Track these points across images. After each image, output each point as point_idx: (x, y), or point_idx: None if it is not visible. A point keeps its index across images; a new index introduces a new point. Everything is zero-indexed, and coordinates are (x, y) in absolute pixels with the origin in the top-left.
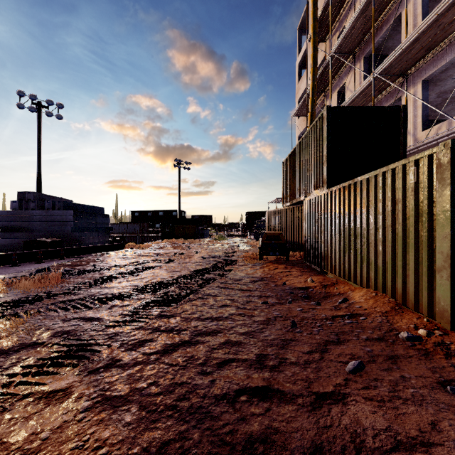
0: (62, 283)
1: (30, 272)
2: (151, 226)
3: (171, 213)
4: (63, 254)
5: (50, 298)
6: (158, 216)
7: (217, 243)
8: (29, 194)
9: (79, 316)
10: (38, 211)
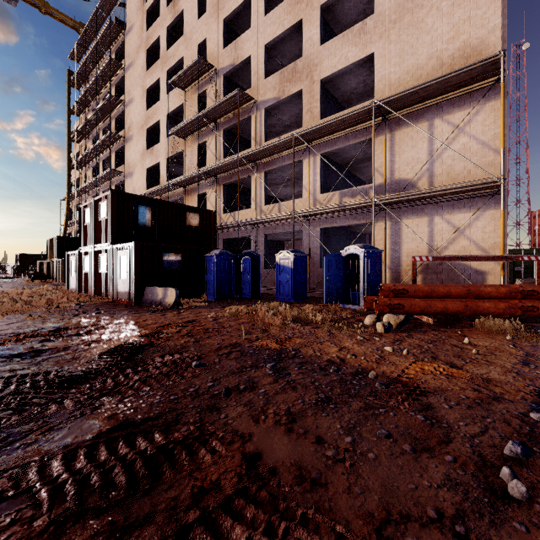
0: None
1: None
2: None
3: None
4: None
5: None
6: None
7: None
8: None
9: None
10: None
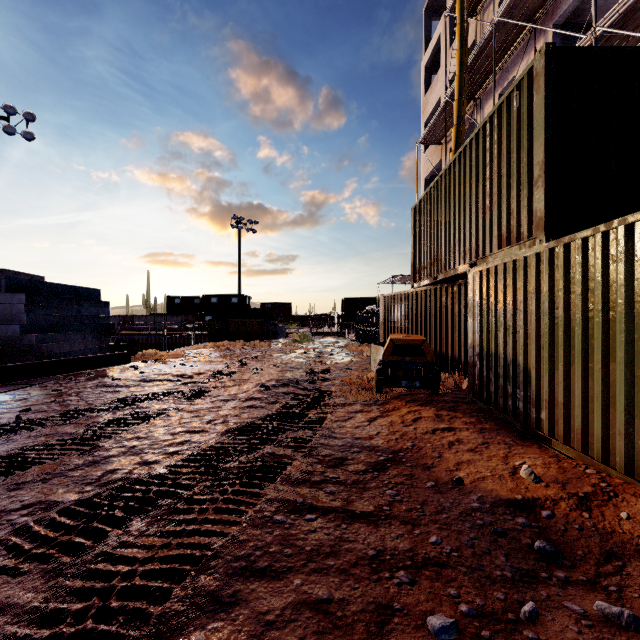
0: None
1: None
2: (199, 319)
3: (230, 300)
4: None
5: None
6: (210, 304)
7: (296, 348)
8: None
9: None
10: None
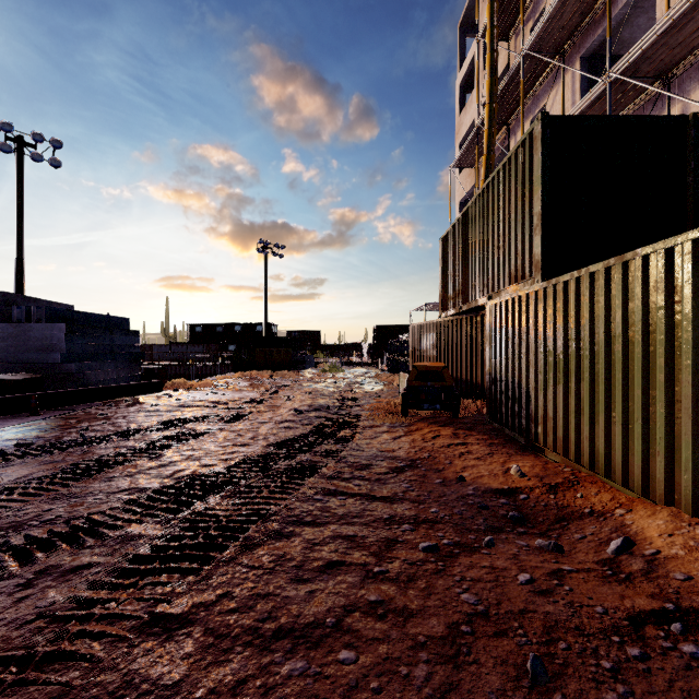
0: None
1: None
2: (222, 348)
3: (254, 328)
4: (37, 404)
5: None
6: (234, 332)
7: (326, 378)
8: None
9: None
10: (1, 324)
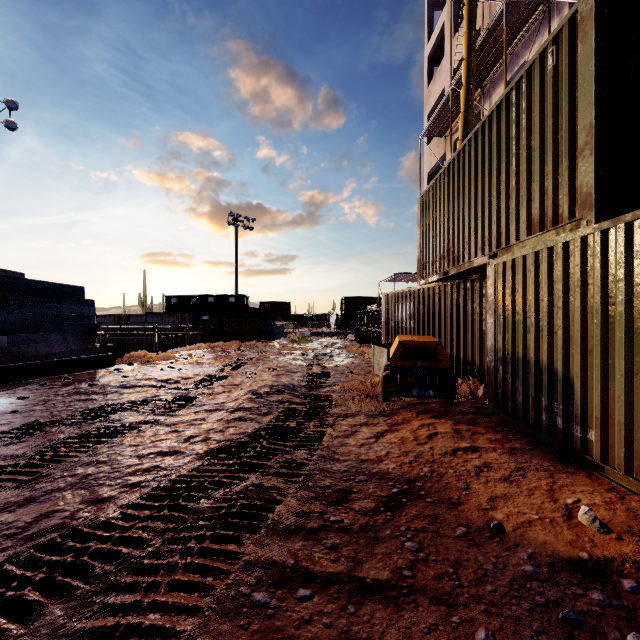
0: None
1: None
2: (196, 319)
3: (227, 299)
4: None
5: None
6: (207, 304)
7: (294, 349)
8: None
9: None
10: None
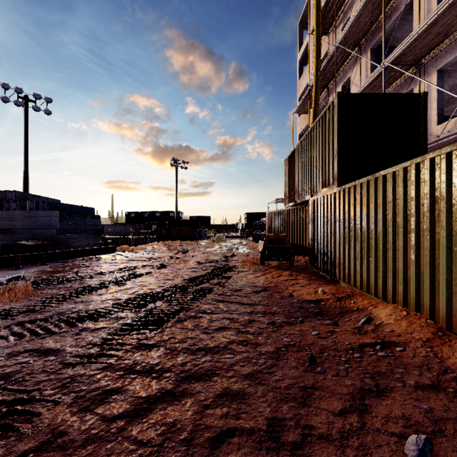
0: (31, 296)
1: (1, 281)
2: (148, 227)
3: (168, 214)
4: (45, 258)
5: (6, 318)
6: (155, 217)
7: (215, 245)
8: (10, 193)
9: (33, 347)
10: (20, 212)
